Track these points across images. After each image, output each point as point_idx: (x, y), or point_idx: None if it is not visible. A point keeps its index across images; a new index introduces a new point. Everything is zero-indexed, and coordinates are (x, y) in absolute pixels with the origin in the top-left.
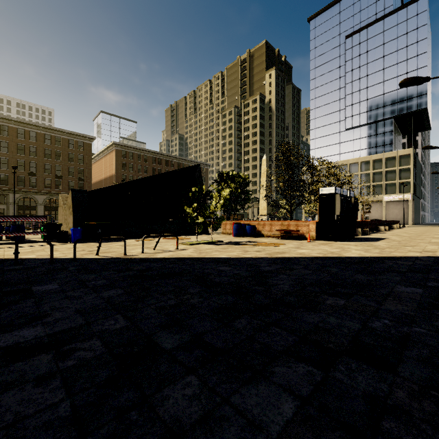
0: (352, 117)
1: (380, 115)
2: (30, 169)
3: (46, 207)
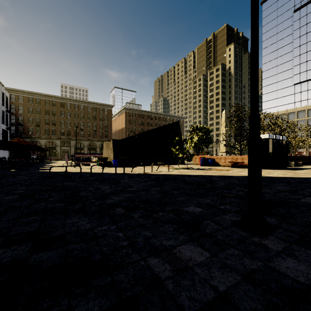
0: (300, 74)
1: None
2: (81, 127)
3: (88, 148)
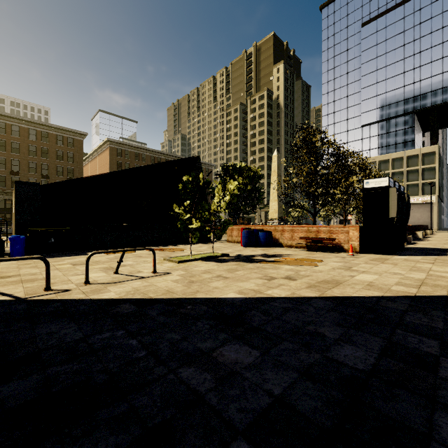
0: (369, 112)
1: (400, 109)
2: (12, 168)
3: None
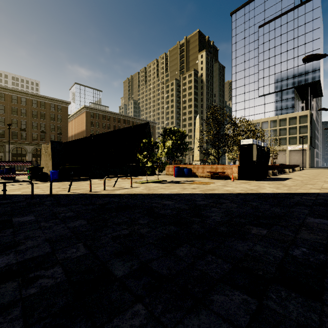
0: (264, 87)
1: (284, 85)
2: (21, 126)
3: (33, 154)
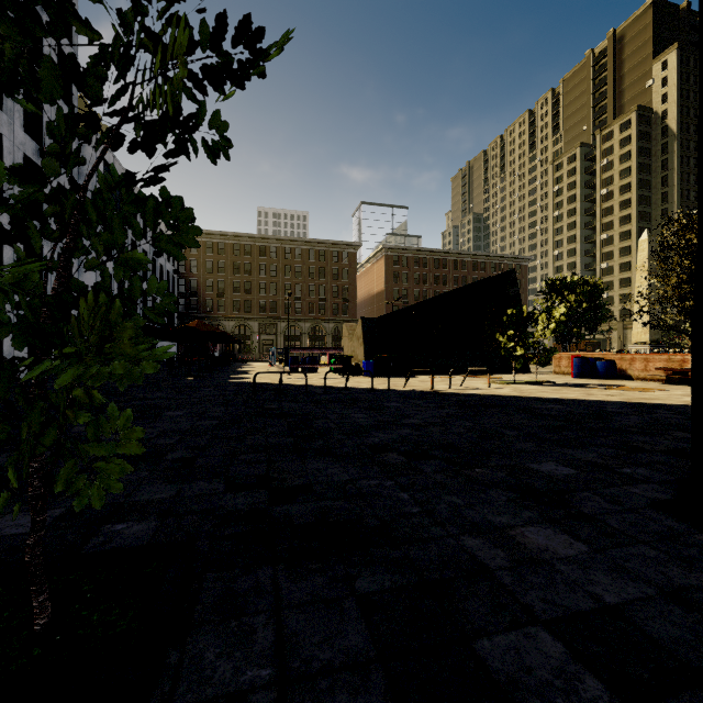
0: None
1: None
2: (295, 293)
3: (310, 337)
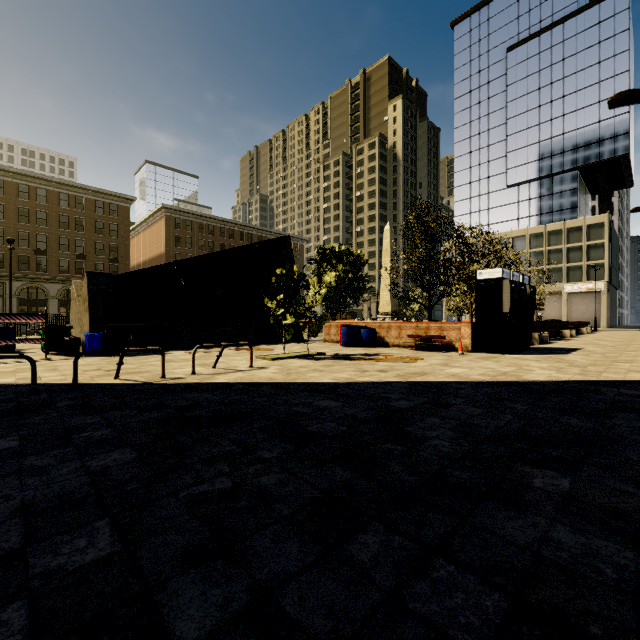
0: (517, 168)
1: (558, 165)
2: (38, 245)
3: (61, 301)
